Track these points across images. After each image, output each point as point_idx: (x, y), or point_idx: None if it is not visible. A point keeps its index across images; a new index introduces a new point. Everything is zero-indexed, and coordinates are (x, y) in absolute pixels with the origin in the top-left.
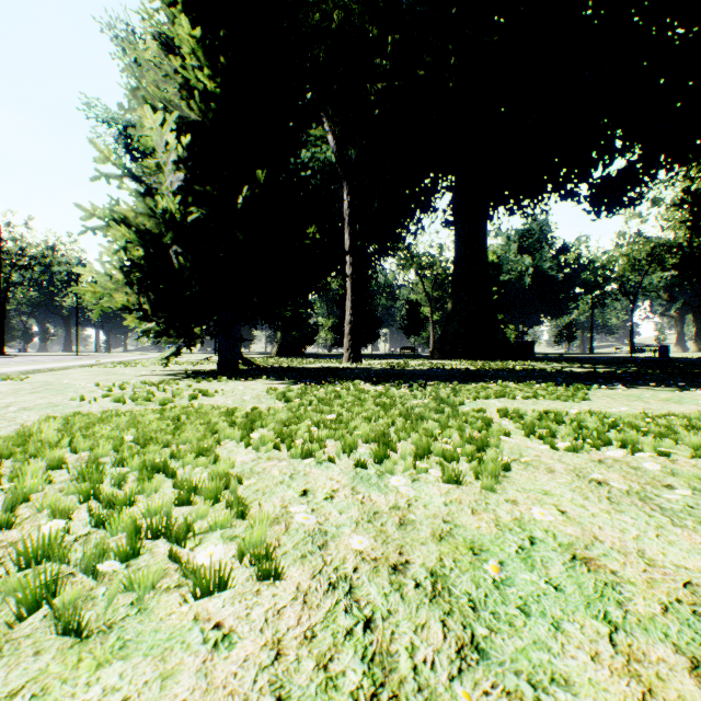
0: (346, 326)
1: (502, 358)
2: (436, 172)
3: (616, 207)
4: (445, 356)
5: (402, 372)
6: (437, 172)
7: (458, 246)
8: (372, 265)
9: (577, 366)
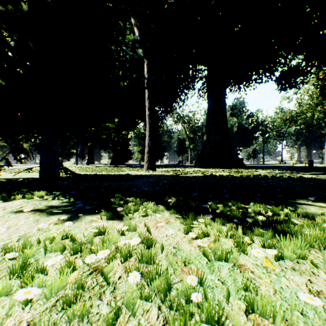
0: (146, 147)
1: (234, 167)
2: (197, 64)
3: (290, 87)
4: (203, 166)
5: (189, 180)
6: (197, 64)
7: (210, 104)
8: (161, 119)
9: (293, 172)
